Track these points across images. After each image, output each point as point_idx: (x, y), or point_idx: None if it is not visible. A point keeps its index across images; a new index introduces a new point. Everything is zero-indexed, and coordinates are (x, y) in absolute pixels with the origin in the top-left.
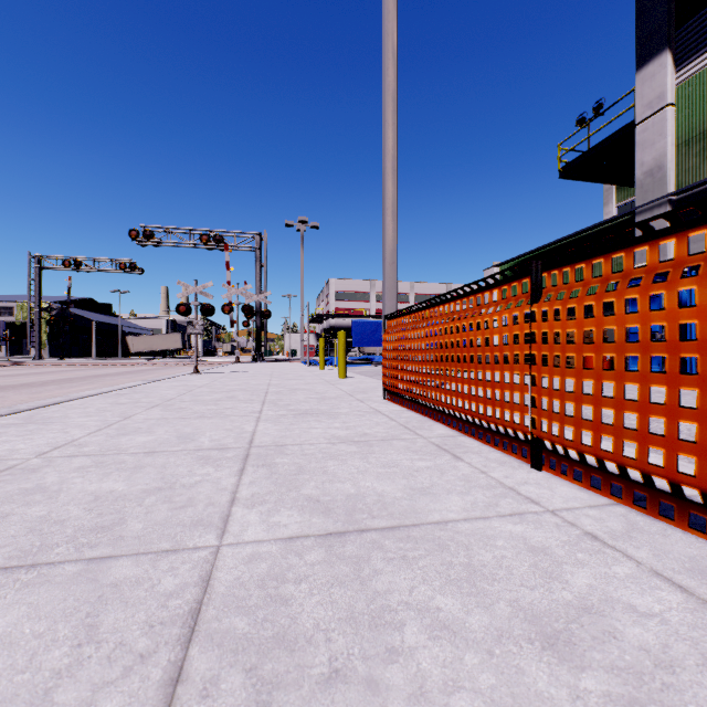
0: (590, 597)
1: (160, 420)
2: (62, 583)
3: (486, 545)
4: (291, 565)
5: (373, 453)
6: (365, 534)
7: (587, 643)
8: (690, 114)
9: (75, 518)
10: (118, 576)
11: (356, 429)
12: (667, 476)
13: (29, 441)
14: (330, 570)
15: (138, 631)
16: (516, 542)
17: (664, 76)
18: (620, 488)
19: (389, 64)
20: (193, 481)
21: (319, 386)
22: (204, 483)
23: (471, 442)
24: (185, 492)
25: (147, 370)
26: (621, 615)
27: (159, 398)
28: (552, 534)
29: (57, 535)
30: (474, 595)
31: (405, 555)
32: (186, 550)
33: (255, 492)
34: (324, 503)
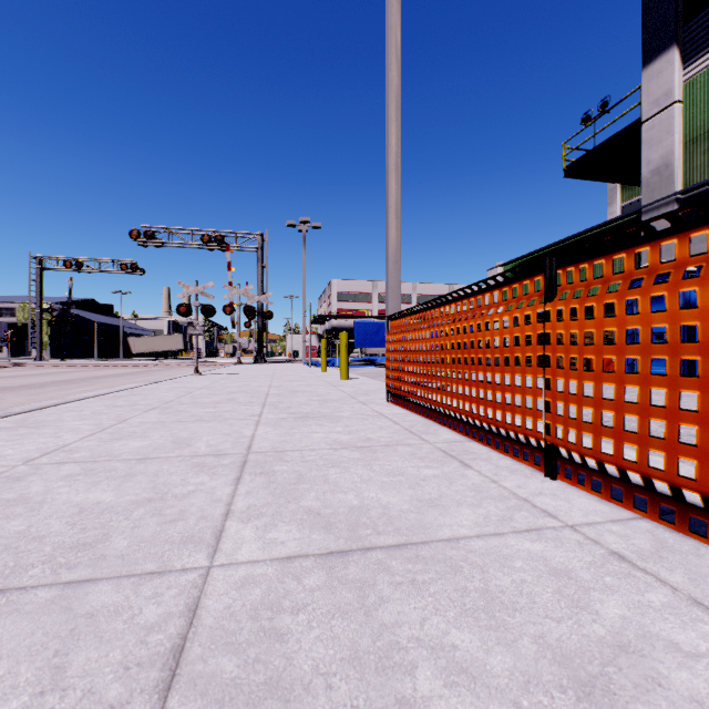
0: (625, 631)
1: (157, 423)
2: (32, 613)
3: (503, 566)
4: (287, 590)
5: (377, 460)
6: (369, 553)
7: (628, 692)
8: (699, 111)
9: (56, 534)
10: (95, 603)
11: (359, 433)
12: (700, 490)
13: (18, 446)
14: (332, 597)
15: (111, 674)
16: (536, 564)
17: (671, 73)
18: (642, 500)
19: (392, 59)
20: (186, 491)
21: (321, 387)
22: (198, 493)
23: (479, 448)
24: (176, 503)
25: (148, 371)
26: (663, 656)
27: (157, 400)
28: (575, 553)
29: (34, 553)
30: (494, 630)
31: (415, 578)
32: (172, 572)
33: (252, 503)
34: (325, 516)
